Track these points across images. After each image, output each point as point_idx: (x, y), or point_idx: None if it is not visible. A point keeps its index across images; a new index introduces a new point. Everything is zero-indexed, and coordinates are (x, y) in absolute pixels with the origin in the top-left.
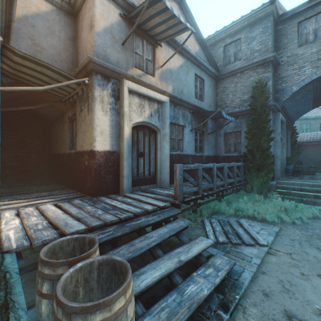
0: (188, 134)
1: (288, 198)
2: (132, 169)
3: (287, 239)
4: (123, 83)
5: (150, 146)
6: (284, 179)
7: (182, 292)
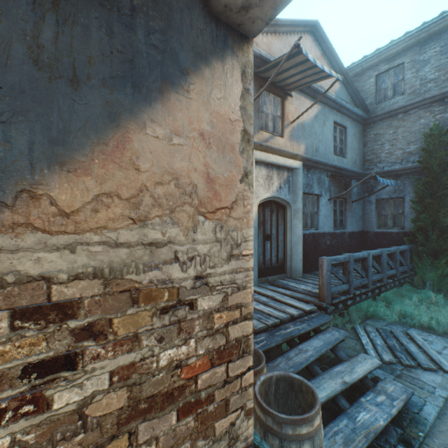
0: (325, 205)
1: None
2: (258, 256)
3: None
4: None
5: (278, 226)
6: None
7: (353, 418)
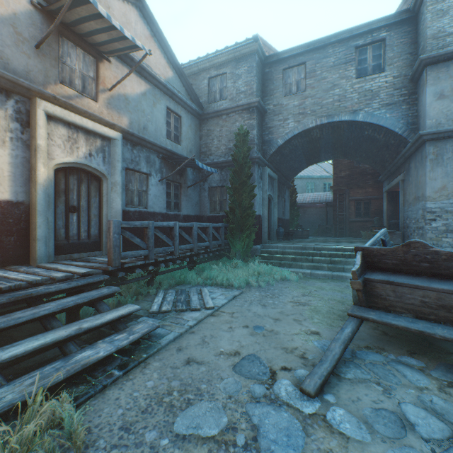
0: (156, 185)
1: (269, 263)
2: (57, 229)
3: (241, 301)
4: (35, 103)
5: (91, 198)
6: (271, 242)
7: (70, 359)
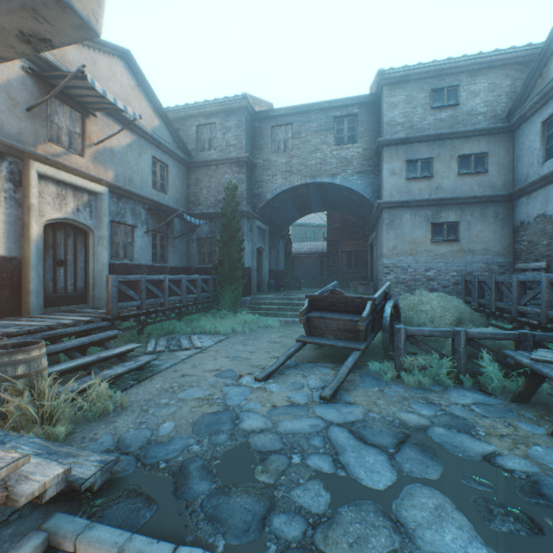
0: (142, 237)
1: (257, 313)
2: (46, 283)
3: (227, 343)
4: (29, 164)
5: (77, 252)
6: (261, 294)
7: (98, 374)
